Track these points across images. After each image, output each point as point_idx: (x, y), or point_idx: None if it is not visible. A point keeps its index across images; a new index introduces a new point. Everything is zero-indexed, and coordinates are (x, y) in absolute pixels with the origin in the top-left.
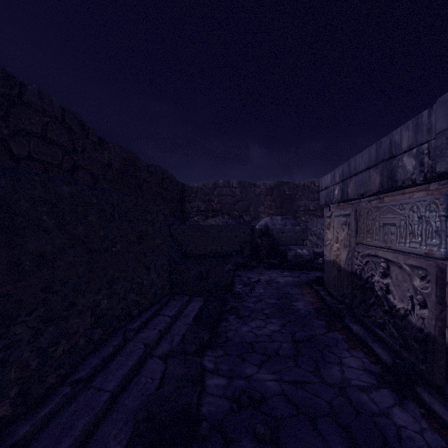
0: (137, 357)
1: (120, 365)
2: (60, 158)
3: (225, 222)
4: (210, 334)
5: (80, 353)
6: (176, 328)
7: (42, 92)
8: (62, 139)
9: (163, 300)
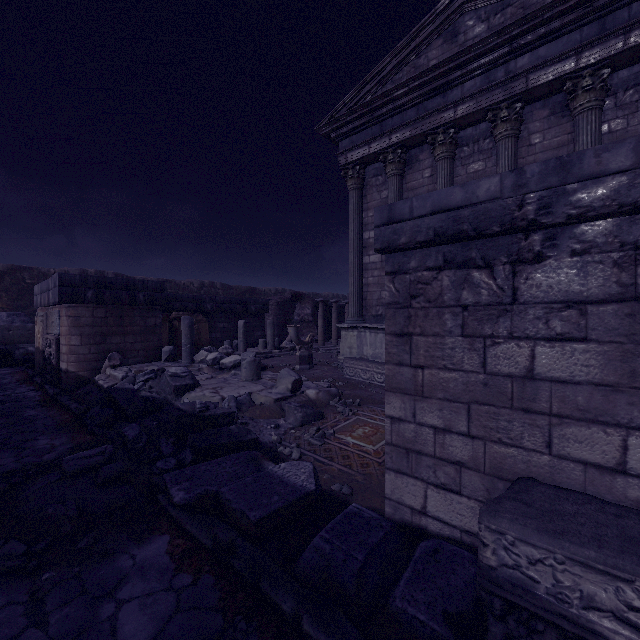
0: None
1: None
2: None
3: None
4: None
5: None
6: None
7: None
8: None
9: None
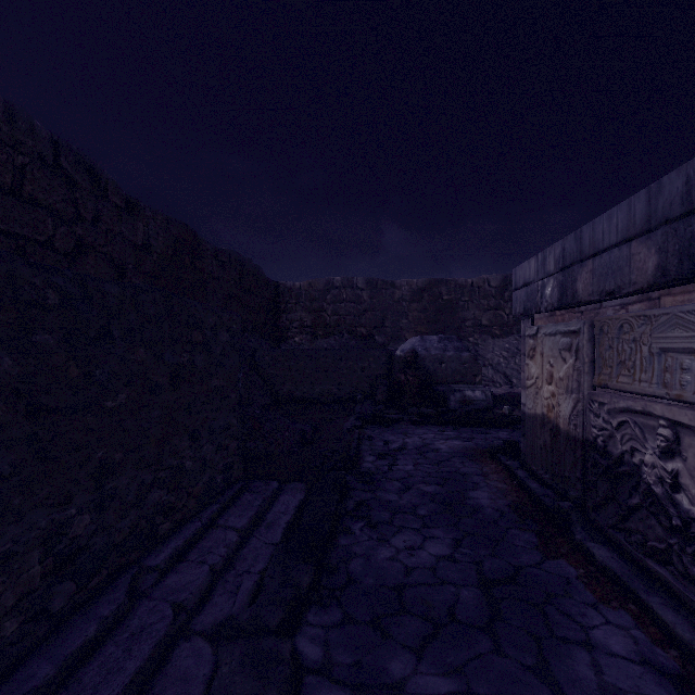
0: (151, 645)
1: (108, 671)
2: (50, 231)
3: (345, 346)
4: (315, 570)
5: (7, 654)
6: (249, 556)
7: (12, 110)
8: (54, 197)
9: (228, 494)
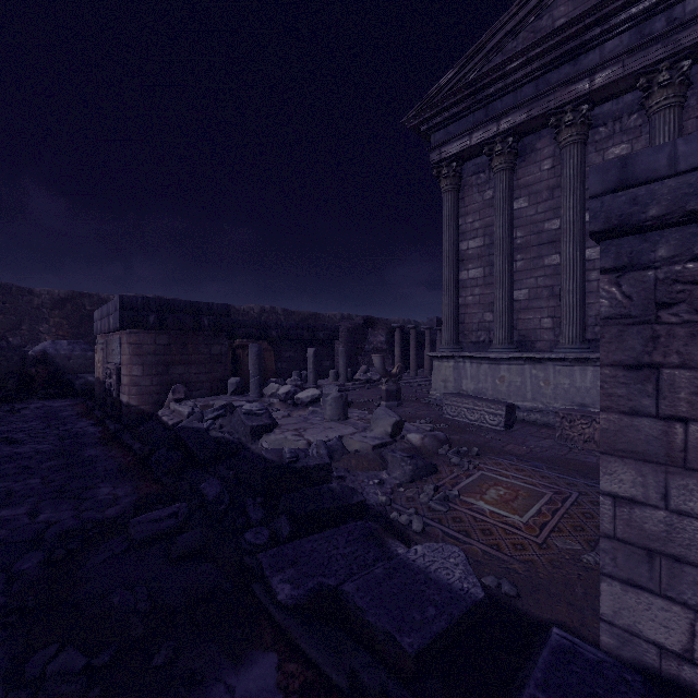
0: None
1: None
2: None
3: None
4: None
5: None
6: None
7: None
8: None
9: None
